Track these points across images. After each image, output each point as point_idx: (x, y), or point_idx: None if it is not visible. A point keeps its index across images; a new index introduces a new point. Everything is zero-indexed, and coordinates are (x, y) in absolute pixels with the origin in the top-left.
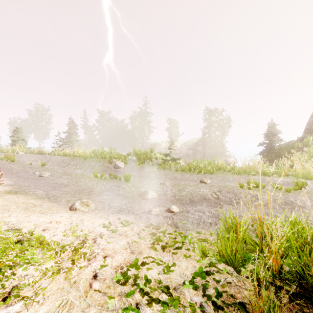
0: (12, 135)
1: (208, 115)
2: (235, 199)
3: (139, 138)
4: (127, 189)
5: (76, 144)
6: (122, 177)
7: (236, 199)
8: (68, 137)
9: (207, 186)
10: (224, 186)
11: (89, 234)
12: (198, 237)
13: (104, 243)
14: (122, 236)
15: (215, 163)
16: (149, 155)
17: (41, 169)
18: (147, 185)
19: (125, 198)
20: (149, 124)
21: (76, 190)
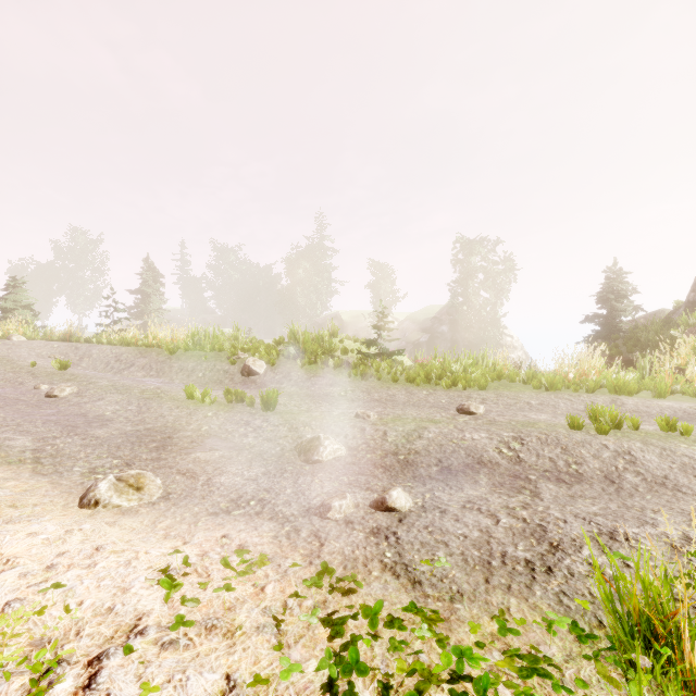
0: (3, 297)
1: (464, 253)
2: (569, 464)
3: (305, 307)
4: (267, 430)
5: (160, 319)
6: (257, 397)
7: (572, 463)
8: (141, 302)
9: (479, 424)
10: (526, 424)
11: (89, 628)
12: (504, 641)
13: (126, 691)
14: (213, 635)
15: (489, 362)
16: (328, 343)
17: (58, 379)
18: (322, 419)
19: (259, 460)
20: (330, 275)
21: (128, 433)
